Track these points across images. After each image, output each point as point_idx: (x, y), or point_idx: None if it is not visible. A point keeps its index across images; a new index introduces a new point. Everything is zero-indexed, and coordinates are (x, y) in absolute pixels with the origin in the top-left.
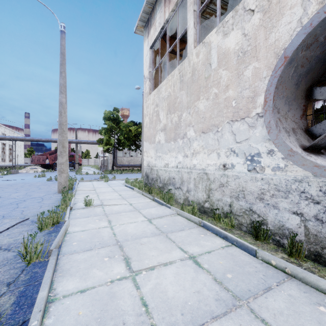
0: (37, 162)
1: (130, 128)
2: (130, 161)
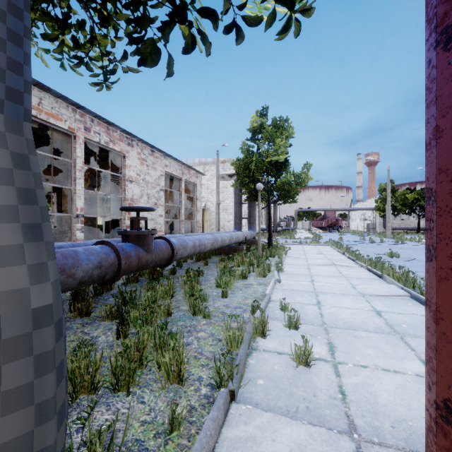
0: (316, 226)
1: (406, 196)
2: (400, 224)
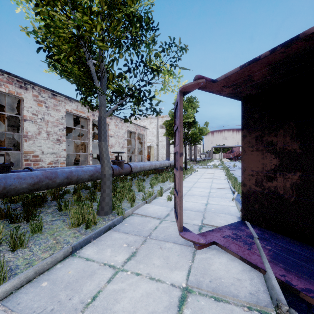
0: (226, 157)
1: None
2: None
